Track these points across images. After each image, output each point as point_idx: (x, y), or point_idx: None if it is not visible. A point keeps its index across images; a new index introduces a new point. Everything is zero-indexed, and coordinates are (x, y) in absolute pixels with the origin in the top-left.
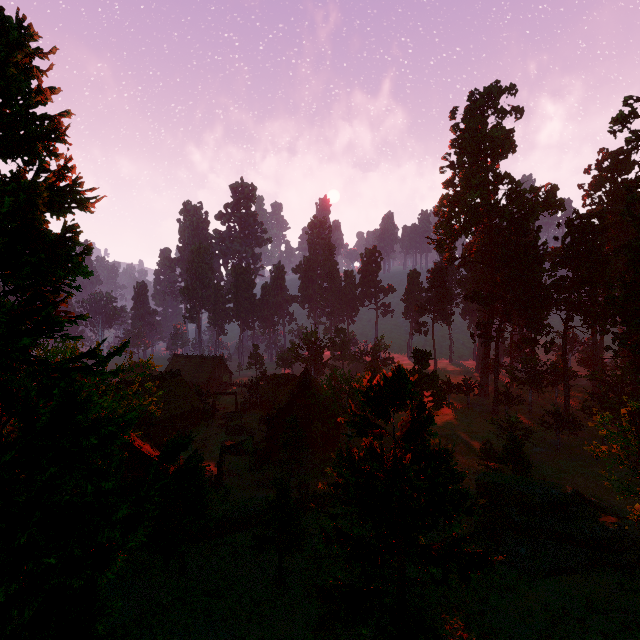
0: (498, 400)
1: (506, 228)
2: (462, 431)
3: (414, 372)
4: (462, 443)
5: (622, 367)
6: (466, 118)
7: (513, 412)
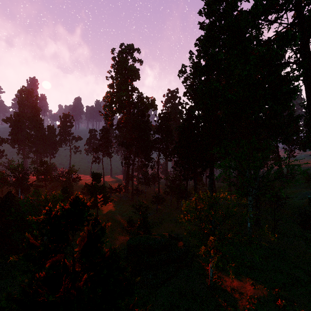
0: (133, 193)
1: (136, 113)
2: (118, 213)
3: (92, 185)
4: (118, 220)
5: (175, 174)
6: (119, 55)
7: (139, 198)
